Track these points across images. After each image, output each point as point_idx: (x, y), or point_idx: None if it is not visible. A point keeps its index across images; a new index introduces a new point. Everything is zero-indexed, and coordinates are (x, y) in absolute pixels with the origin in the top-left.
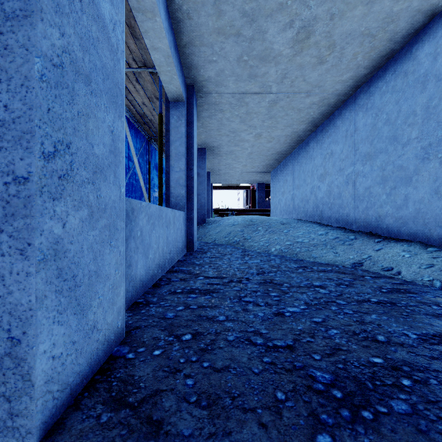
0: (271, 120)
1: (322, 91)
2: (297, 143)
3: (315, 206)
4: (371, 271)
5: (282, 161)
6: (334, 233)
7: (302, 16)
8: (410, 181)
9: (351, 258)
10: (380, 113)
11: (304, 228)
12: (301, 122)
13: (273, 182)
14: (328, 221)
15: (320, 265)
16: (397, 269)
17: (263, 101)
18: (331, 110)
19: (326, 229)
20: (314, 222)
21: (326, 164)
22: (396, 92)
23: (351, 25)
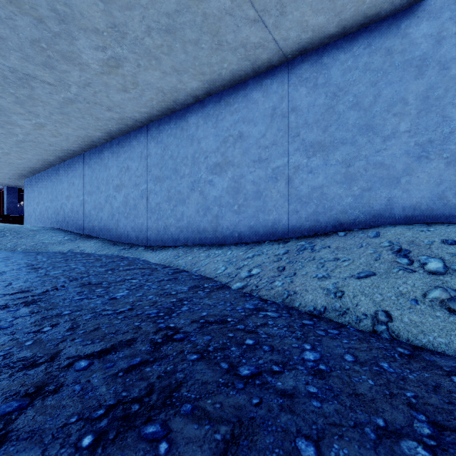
0: (20, 148)
1: (61, 146)
2: (50, 165)
3: (64, 218)
4: (76, 252)
5: (37, 174)
6: (69, 236)
7: (37, 120)
8: (103, 210)
9: (70, 248)
10: (94, 172)
11: (50, 234)
12: (50, 156)
13: (27, 190)
14: (71, 229)
15: (50, 252)
16: (86, 250)
17: (11, 138)
18: (72, 155)
19: (66, 234)
20: (63, 229)
21: (70, 189)
22: (99, 165)
23: (68, 131)
